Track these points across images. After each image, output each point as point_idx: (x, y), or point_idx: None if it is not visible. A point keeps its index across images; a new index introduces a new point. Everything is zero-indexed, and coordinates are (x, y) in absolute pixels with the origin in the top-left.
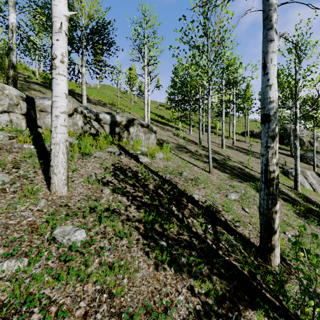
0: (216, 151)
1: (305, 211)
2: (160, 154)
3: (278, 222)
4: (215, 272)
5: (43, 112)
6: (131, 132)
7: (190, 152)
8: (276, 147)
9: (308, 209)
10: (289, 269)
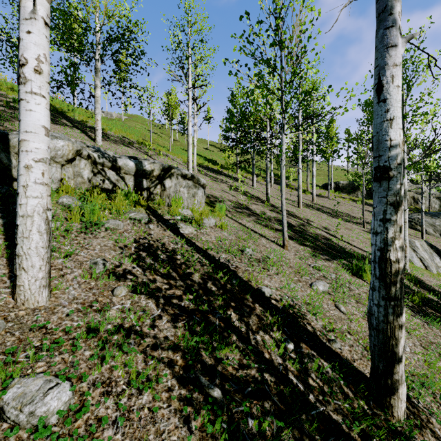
0: (290, 213)
1: (420, 303)
2: (211, 220)
3: (402, 343)
4: None
5: None
6: (168, 187)
7: (254, 215)
8: (400, 221)
9: (424, 299)
10: (418, 416)
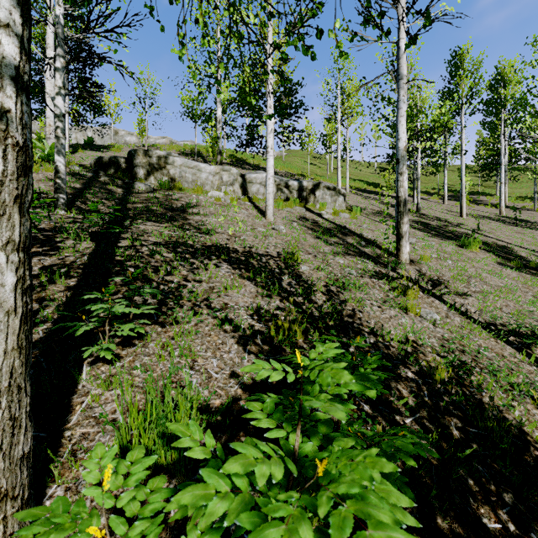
0: (440, 219)
1: (522, 265)
2: (345, 214)
3: (405, 231)
4: (352, 251)
5: (250, 183)
6: (317, 196)
7: (391, 218)
8: (403, 180)
9: (535, 267)
10: (417, 265)
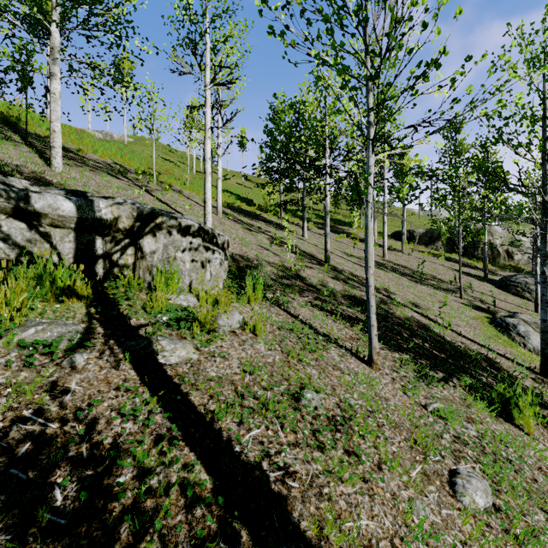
0: (361, 279)
1: None
2: (233, 318)
3: None
4: None
5: None
6: (148, 252)
7: (310, 289)
8: None
9: None
10: None
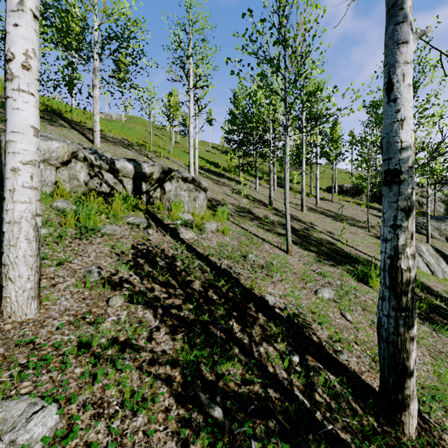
0: (294, 216)
1: (427, 309)
2: (212, 225)
3: (414, 356)
4: None
5: None
6: (168, 190)
7: (257, 219)
8: (411, 228)
9: (431, 306)
10: (429, 432)
